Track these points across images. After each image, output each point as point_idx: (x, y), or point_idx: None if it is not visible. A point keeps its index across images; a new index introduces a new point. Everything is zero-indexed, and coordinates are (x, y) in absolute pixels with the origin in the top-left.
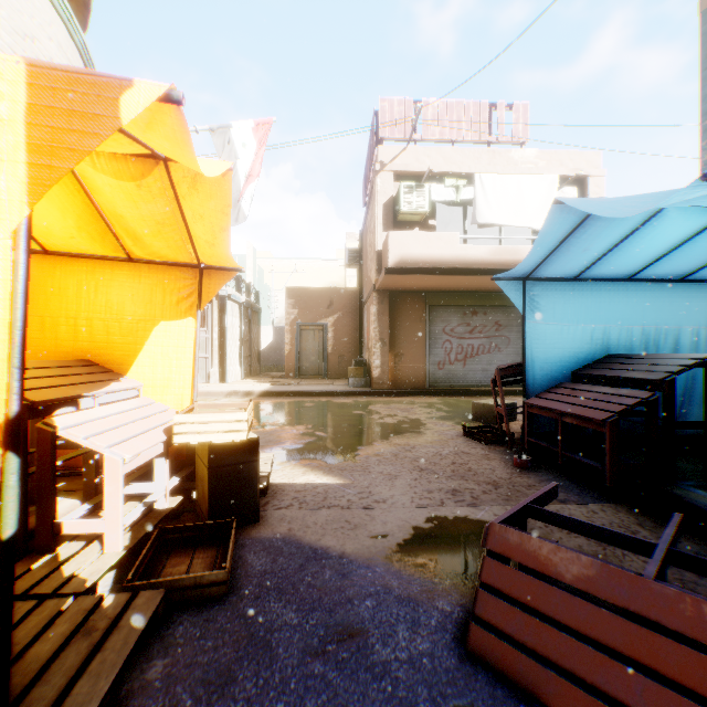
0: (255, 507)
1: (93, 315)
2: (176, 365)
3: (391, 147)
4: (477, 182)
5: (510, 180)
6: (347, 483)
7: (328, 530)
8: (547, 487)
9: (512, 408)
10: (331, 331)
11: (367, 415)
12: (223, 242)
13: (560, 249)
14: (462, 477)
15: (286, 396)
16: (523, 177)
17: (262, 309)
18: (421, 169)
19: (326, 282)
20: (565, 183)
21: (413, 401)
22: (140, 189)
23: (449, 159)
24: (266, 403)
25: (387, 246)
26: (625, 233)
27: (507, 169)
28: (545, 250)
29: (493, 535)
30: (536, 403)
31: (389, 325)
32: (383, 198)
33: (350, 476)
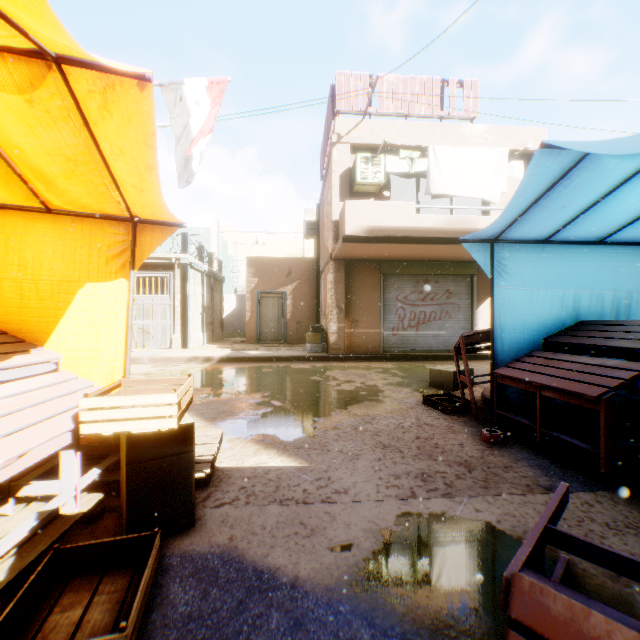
0: (190, 508)
1: (3, 275)
2: (105, 333)
3: (347, 120)
4: (431, 154)
5: (463, 153)
6: (303, 465)
7: (279, 538)
8: (558, 492)
9: (475, 376)
10: (290, 299)
11: (324, 382)
12: (153, 185)
13: (536, 206)
14: (430, 456)
15: (245, 361)
16: (474, 150)
17: (226, 279)
18: (376, 142)
19: (286, 254)
20: (513, 157)
21: (369, 366)
22: (34, 107)
23: (403, 133)
24: (225, 369)
25: (343, 215)
26: (609, 188)
27: (458, 143)
28: (521, 206)
29: (519, 594)
30: (508, 374)
31: (345, 292)
32: (340, 169)
33: (307, 456)
